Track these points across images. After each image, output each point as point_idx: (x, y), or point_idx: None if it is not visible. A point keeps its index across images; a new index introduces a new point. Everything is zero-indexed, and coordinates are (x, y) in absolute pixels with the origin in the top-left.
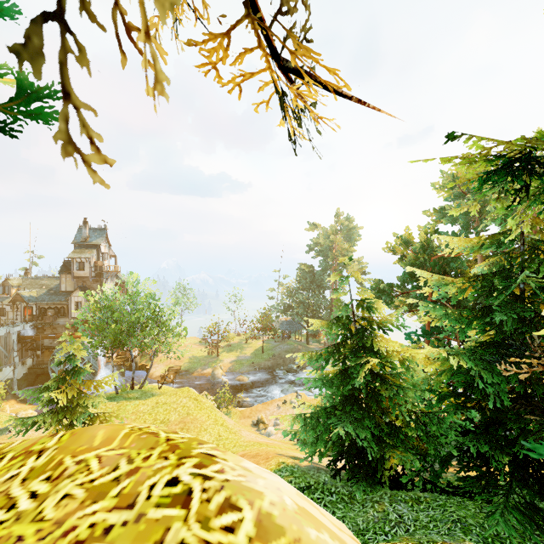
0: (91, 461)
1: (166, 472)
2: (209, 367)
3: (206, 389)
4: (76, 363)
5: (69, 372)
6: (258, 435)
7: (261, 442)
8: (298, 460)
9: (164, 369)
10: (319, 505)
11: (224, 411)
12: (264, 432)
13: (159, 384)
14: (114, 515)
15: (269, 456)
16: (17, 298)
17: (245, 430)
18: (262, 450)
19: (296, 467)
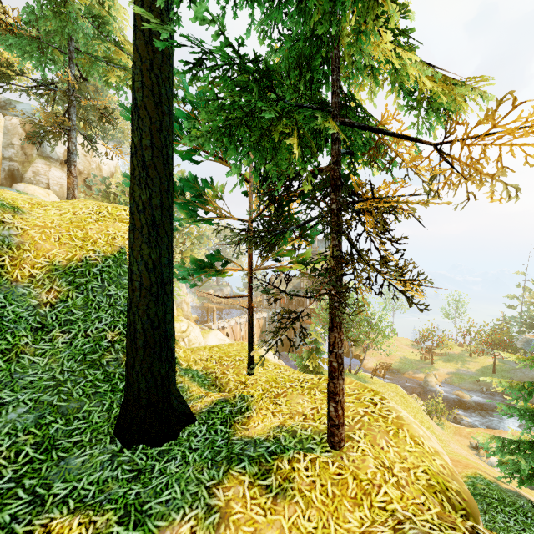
0: (347, 387)
1: (370, 396)
2: (421, 372)
3: (418, 393)
4: (317, 345)
5: (314, 350)
6: (471, 455)
7: (469, 459)
8: (501, 482)
9: (375, 363)
10: (508, 517)
11: (436, 420)
12: (486, 460)
13: (370, 375)
14: (355, 400)
15: (468, 465)
16: (277, 291)
17: (454, 443)
18: (463, 460)
19: (494, 484)
